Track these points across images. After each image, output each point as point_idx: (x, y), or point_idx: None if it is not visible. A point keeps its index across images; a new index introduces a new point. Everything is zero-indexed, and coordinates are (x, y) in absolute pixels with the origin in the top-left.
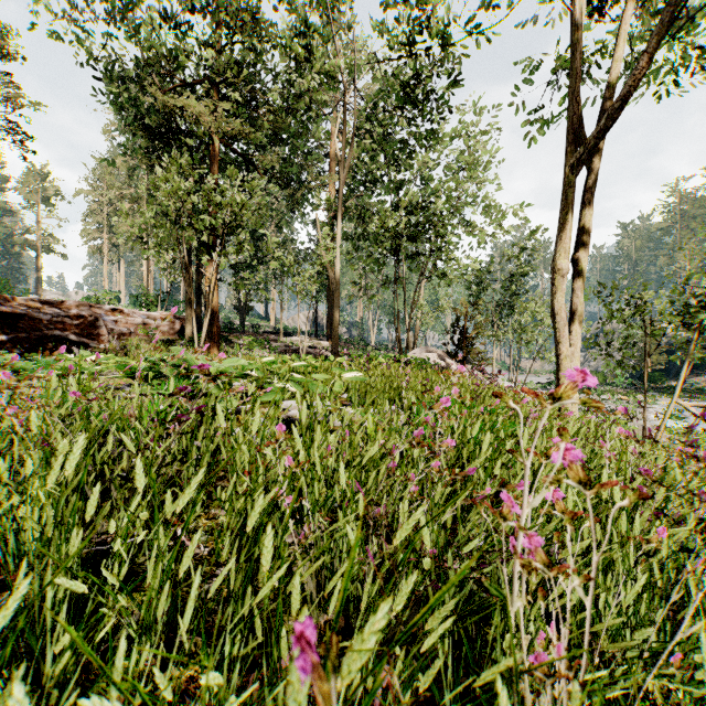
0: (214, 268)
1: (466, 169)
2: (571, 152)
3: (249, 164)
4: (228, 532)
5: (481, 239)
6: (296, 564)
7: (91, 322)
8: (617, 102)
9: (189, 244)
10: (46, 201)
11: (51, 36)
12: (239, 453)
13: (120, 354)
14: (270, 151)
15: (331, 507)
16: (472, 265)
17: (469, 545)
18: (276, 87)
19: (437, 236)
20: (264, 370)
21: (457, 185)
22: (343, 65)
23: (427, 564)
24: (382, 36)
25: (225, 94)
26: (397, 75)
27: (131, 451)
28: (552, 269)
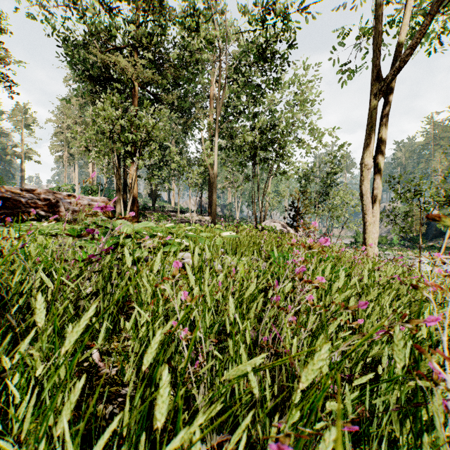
0: (135, 168)
1: (298, 105)
2: (374, 85)
3: (158, 101)
4: (132, 356)
5: (308, 150)
6: (191, 391)
7: (54, 203)
8: (406, 49)
9: (118, 152)
10: (27, 126)
11: (28, 17)
12: (143, 289)
13: (73, 224)
14: (171, 92)
15: (217, 331)
16: (303, 166)
17: (361, 378)
18: (175, 51)
19: (280, 147)
20: (166, 232)
21: (292, 115)
22: (219, 35)
23: (332, 406)
24: (244, 15)
25: (142, 55)
26: (254, 41)
27: (50, 287)
28: (360, 165)
